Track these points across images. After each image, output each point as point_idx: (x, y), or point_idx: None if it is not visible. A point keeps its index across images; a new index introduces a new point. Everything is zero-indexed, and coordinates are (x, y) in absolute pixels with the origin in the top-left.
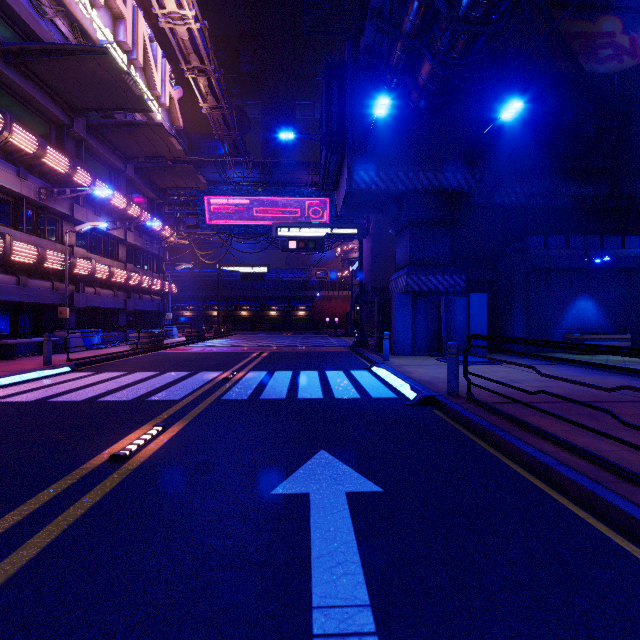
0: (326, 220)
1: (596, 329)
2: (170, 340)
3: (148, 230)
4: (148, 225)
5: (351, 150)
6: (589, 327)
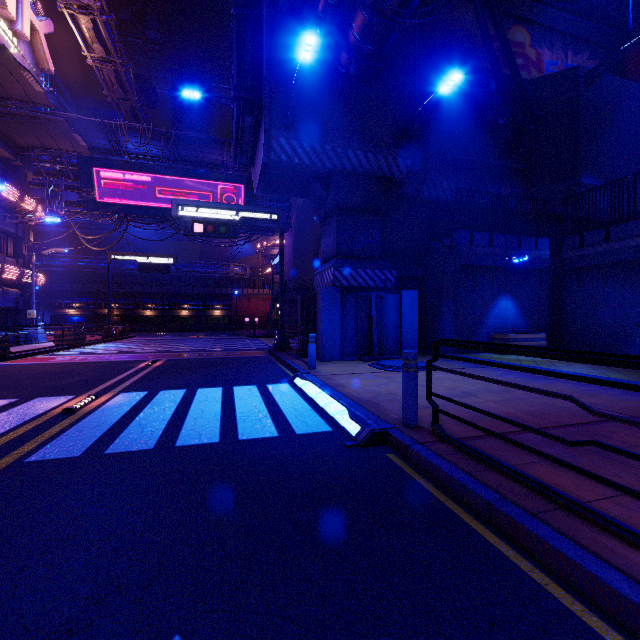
0: None
1: (515, 328)
2: (30, 346)
3: None
4: None
5: (269, 110)
6: (509, 326)
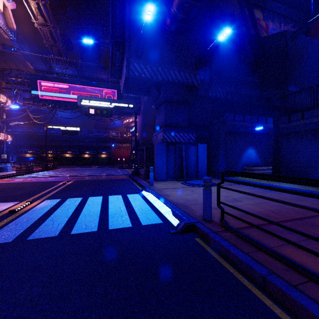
0: None
1: (256, 164)
2: (2, 173)
3: None
4: None
5: (128, 48)
6: (253, 163)
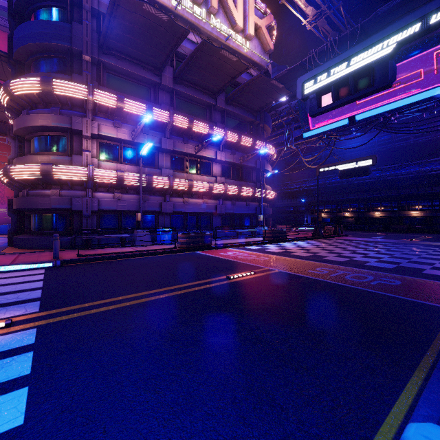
0: None
1: None
2: (250, 239)
3: (240, 148)
4: (237, 143)
5: None
6: None
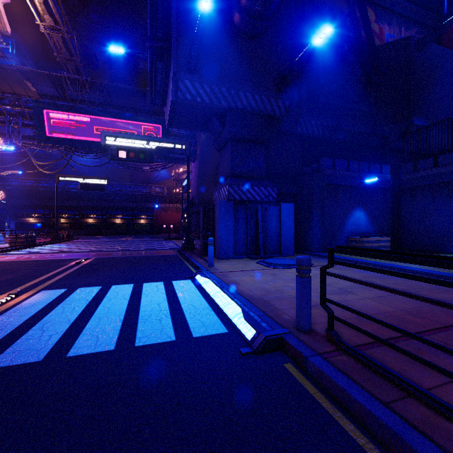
0: None
1: (366, 233)
2: None
3: None
4: None
5: (176, 57)
6: (362, 231)
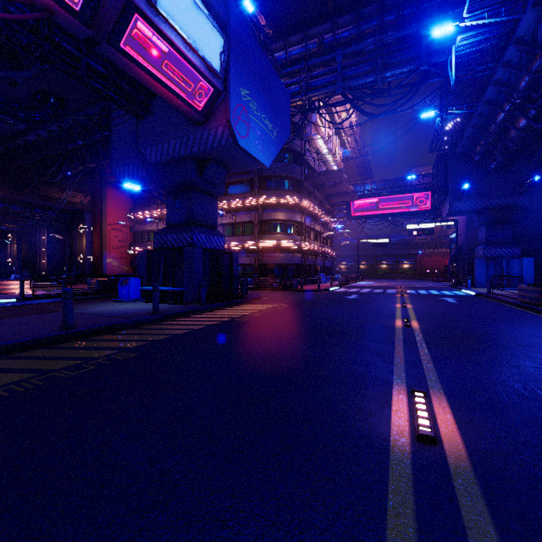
0: (430, 205)
1: None
2: None
3: (329, 226)
4: (331, 224)
5: (451, 195)
6: None
